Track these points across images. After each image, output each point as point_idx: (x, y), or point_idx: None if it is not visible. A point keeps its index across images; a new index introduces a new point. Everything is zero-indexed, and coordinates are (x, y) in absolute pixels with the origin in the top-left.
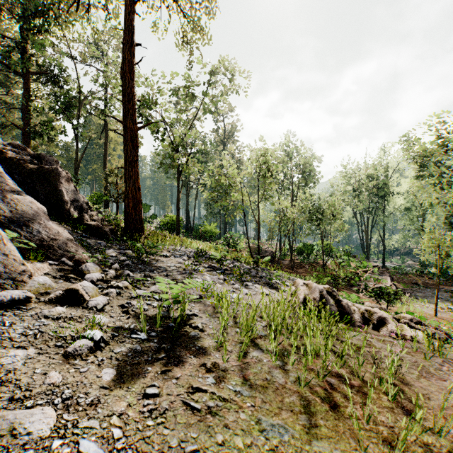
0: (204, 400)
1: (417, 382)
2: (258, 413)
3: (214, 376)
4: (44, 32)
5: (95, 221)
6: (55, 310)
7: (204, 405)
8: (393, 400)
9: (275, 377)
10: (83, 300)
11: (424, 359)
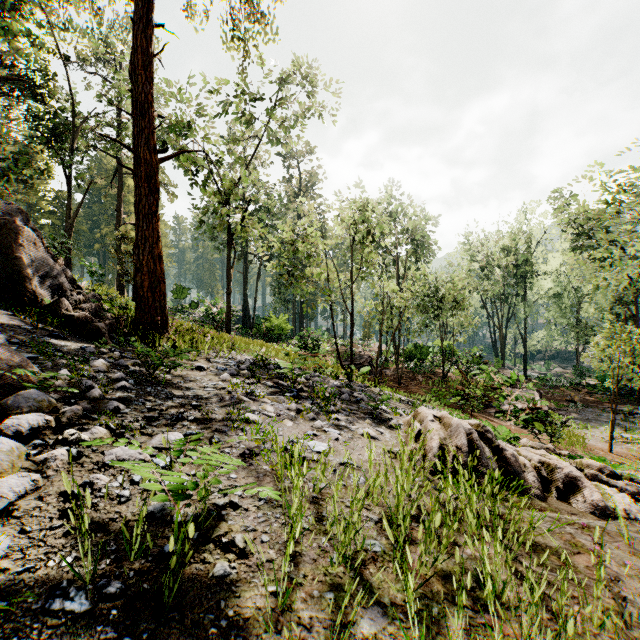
0: None
1: None
2: None
3: None
4: (12, 11)
5: (84, 310)
6: None
7: None
8: None
9: None
10: None
11: None
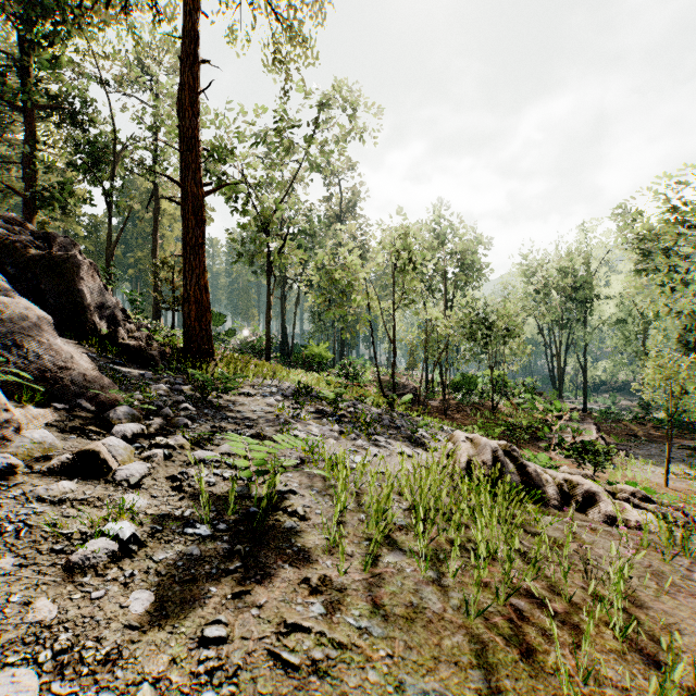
0: (306, 648)
1: (657, 602)
2: (399, 670)
3: (324, 602)
4: (57, 43)
5: (136, 339)
6: (57, 487)
7: (306, 656)
8: (624, 638)
9: (426, 600)
10: (106, 469)
11: (661, 561)
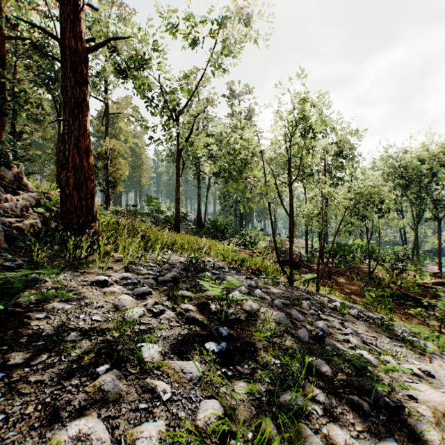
0: None
1: None
2: None
3: None
4: None
5: (7, 209)
6: None
7: None
8: None
9: None
10: None
11: None
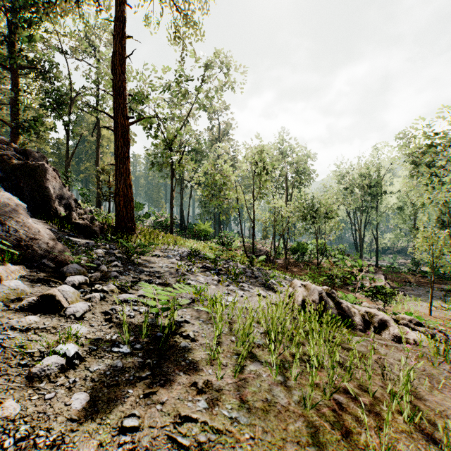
0: (194, 433)
1: (431, 396)
2: (259, 448)
3: (207, 399)
4: (32, 25)
5: (84, 219)
6: (25, 320)
7: (194, 439)
8: (410, 422)
9: (277, 397)
10: (60, 307)
11: (431, 367)
